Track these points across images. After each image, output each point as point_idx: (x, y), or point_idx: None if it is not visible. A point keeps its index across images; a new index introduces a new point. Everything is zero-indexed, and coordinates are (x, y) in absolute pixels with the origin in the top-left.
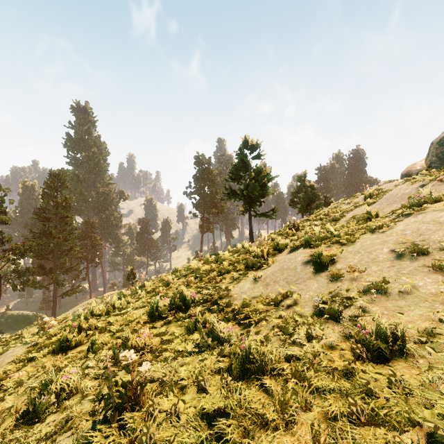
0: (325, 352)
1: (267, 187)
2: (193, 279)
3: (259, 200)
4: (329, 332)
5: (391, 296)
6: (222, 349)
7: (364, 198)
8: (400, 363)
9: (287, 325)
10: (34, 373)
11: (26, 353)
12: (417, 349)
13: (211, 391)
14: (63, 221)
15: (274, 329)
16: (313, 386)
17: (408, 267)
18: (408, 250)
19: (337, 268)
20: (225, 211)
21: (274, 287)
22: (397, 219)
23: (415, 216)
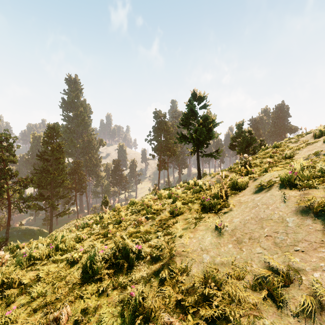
0: None
1: (212, 132)
2: (144, 219)
3: (206, 143)
4: None
5: None
6: None
7: (314, 136)
8: None
9: None
10: None
11: None
12: None
13: None
14: (57, 161)
15: None
16: None
17: None
18: None
19: None
20: (176, 154)
21: (253, 249)
22: None
23: None
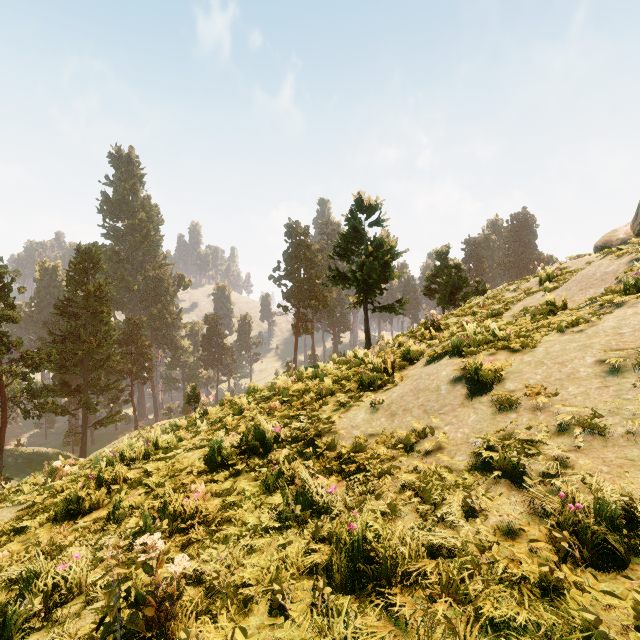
0: (499, 541)
1: (391, 268)
2: (279, 405)
3: (380, 287)
4: (503, 502)
5: (611, 439)
6: (318, 527)
7: (539, 281)
8: None
9: (428, 486)
10: (21, 555)
11: (14, 520)
12: None
13: (294, 613)
14: (96, 318)
15: (406, 492)
16: (484, 616)
17: (636, 388)
18: (631, 359)
19: (508, 390)
20: (329, 304)
21: (404, 419)
22: (602, 311)
23: (634, 306)
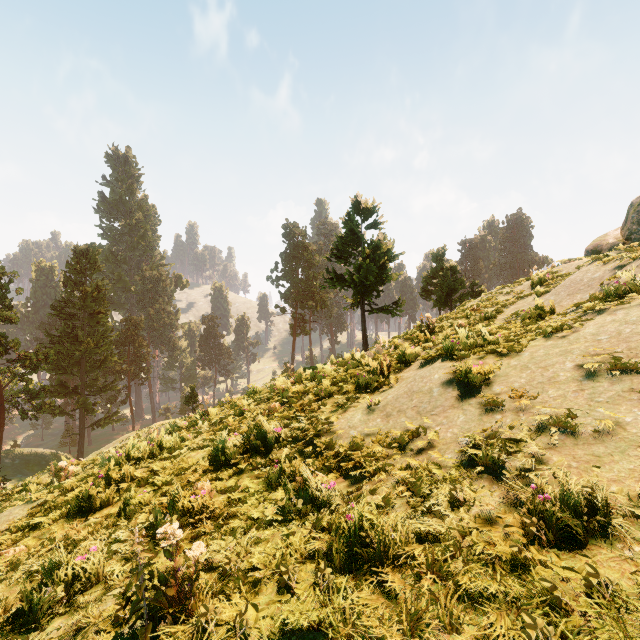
0: (479, 528)
1: (388, 270)
2: (279, 406)
3: (377, 289)
4: (484, 495)
5: (582, 438)
6: (318, 519)
7: (531, 285)
8: (603, 550)
9: (419, 481)
10: (37, 549)
11: (28, 517)
12: (630, 529)
13: (299, 591)
14: (94, 319)
15: (399, 487)
16: (462, 588)
17: (607, 392)
18: (606, 364)
19: (494, 392)
20: (326, 305)
21: (398, 420)
22: (585, 317)
23: (613, 313)
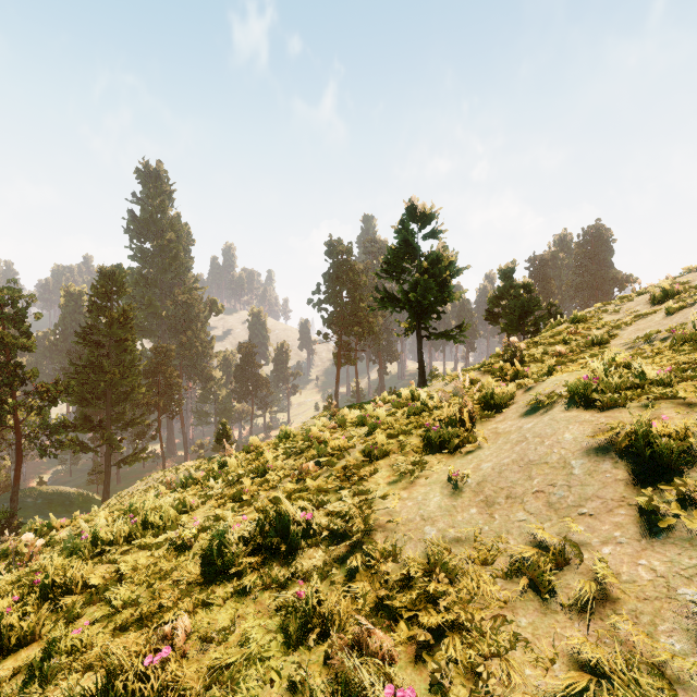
0: None
1: (450, 287)
2: (313, 466)
3: (436, 310)
4: None
5: None
6: None
7: (651, 299)
8: None
9: None
10: None
11: None
12: None
13: None
14: (120, 347)
15: None
16: None
17: None
18: None
19: None
20: (375, 331)
21: (512, 515)
22: None
23: None
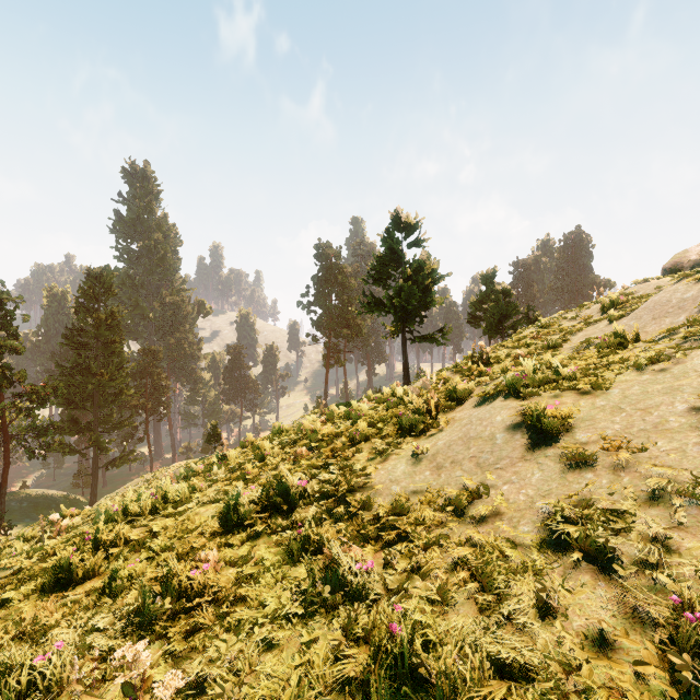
0: (590, 658)
1: (432, 293)
2: (306, 451)
3: (420, 315)
4: (588, 597)
5: None
6: (351, 619)
7: (602, 308)
8: None
9: (488, 568)
10: None
11: None
12: None
13: None
14: (108, 349)
15: (459, 573)
16: None
17: None
18: None
19: (579, 441)
20: (363, 333)
21: (452, 473)
22: (687, 345)
23: None
